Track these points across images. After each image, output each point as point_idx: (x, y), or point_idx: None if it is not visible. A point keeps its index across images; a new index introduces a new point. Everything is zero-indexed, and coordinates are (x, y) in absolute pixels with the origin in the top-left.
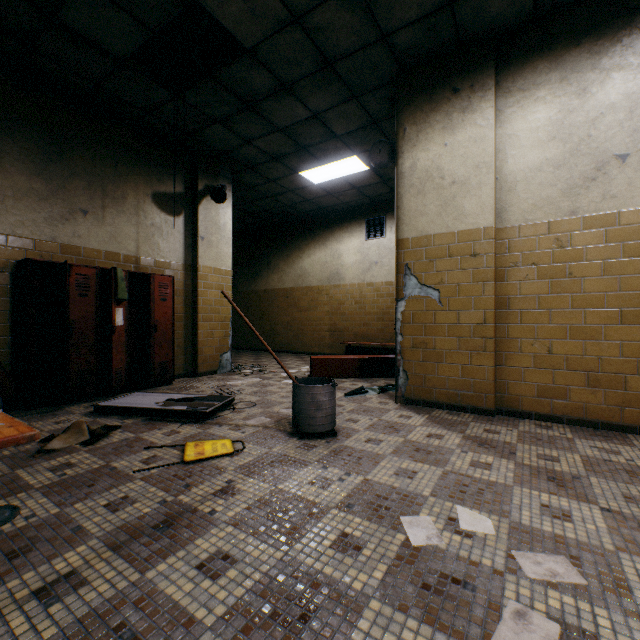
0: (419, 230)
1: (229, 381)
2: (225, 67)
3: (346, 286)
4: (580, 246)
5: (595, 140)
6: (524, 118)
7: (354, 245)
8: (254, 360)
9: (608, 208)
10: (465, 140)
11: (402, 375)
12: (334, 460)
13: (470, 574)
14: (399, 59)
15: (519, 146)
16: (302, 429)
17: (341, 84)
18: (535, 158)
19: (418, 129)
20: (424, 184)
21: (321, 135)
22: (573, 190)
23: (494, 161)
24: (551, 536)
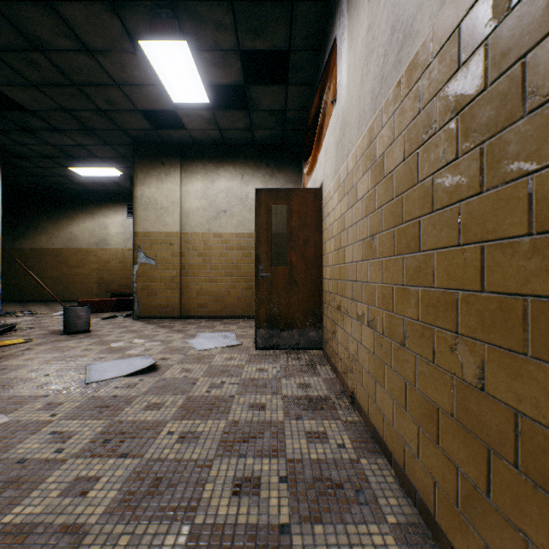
0: (146, 228)
1: (3, 320)
2: (8, 111)
3: (112, 250)
4: (212, 245)
5: (217, 202)
6: (193, 185)
7: (119, 220)
8: (22, 308)
9: (221, 231)
10: (168, 189)
11: (137, 304)
12: (87, 338)
13: (128, 348)
14: (134, 138)
15: (191, 197)
16: (70, 330)
17: (99, 138)
18: (197, 204)
19: (145, 176)
20: (148, 205)
21: (87, 154)
22: (210, 221)
23: (180, 202)
24: (162, 340)
